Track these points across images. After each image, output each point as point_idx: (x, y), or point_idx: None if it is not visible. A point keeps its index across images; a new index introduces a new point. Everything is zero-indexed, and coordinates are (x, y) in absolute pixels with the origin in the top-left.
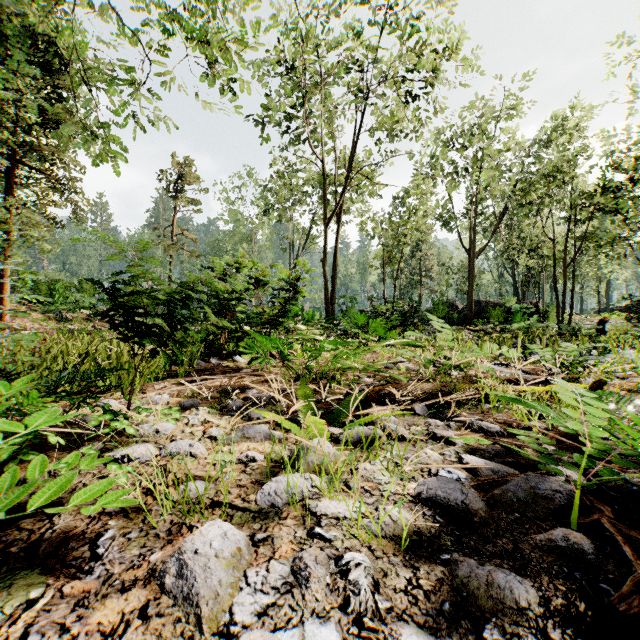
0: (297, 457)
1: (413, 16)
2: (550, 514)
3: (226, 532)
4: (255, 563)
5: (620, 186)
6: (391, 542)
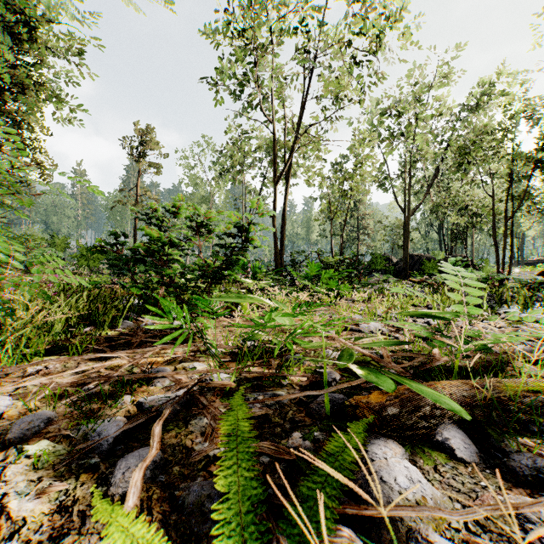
0: None
1: None
2: None
3: None
4: None
5: None
6: None
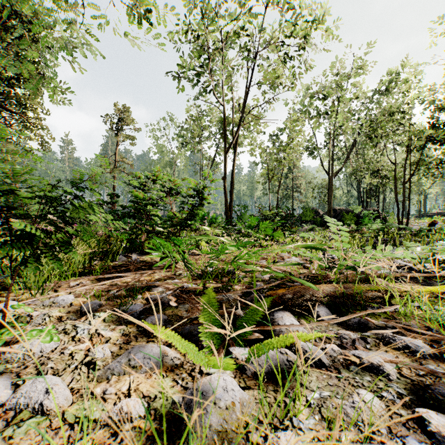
0: (190, 413)
1: None
2: None
3: None
4: None
5: None
6: None
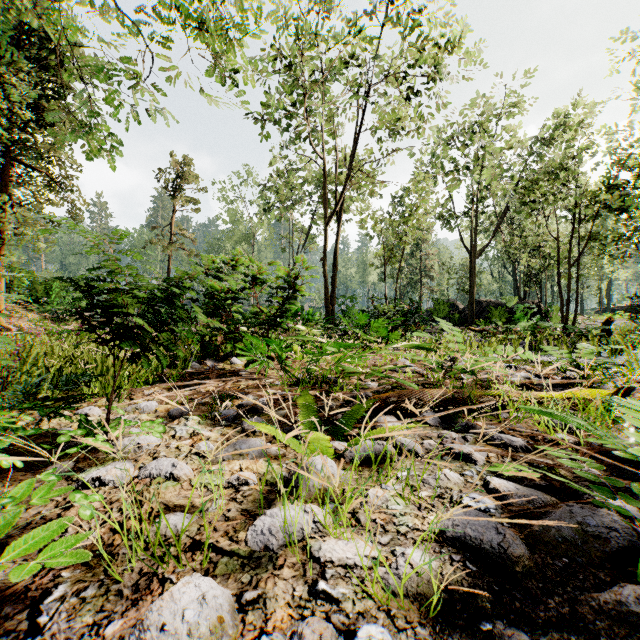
0: (296, 480)
1: (414, 11)
2: (606, 559)
3: (205, 594)
4: (241, 639)
5: (626, 184)
6: (415, 603)
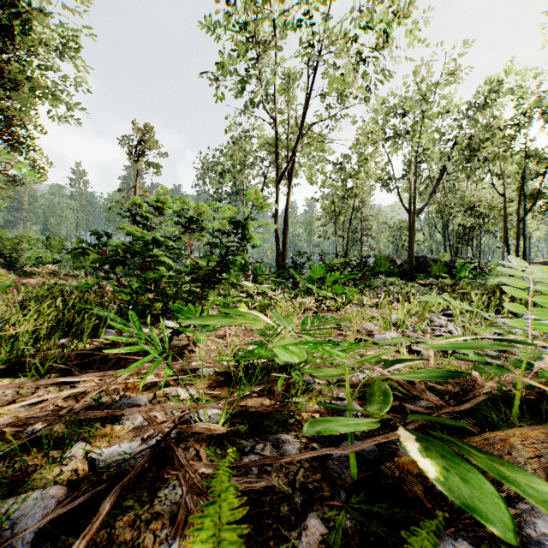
0: None
1: None
2: None
3: None
4: None
5: None
6: None
